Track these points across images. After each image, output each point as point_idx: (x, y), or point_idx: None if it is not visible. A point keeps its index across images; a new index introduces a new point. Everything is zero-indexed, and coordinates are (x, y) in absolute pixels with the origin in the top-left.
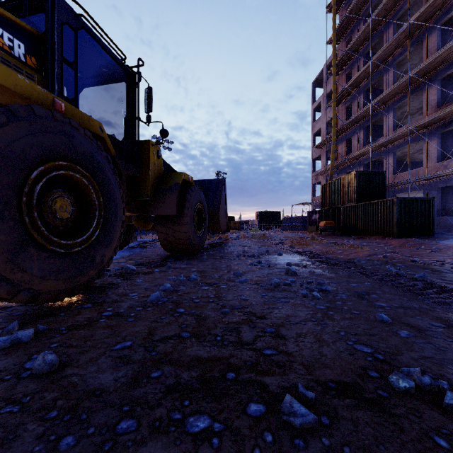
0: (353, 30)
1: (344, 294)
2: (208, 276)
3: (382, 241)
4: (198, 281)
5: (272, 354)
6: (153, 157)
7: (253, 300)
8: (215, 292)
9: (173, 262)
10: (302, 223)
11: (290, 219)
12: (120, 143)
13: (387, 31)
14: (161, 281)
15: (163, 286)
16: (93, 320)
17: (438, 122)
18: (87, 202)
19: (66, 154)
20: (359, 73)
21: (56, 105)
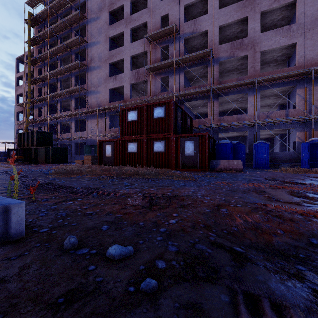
0: (42, 46)
1: None
2: None
3: (40, 165)
4: None
5: None
6: None
7: None
8: None
9: None
10: (4, 156)
11: None
12: None
13: (58, 62)
14: None
15: None
16: None
17: (75, 116)
18: None
19: None
20: (44, 75)
21: None
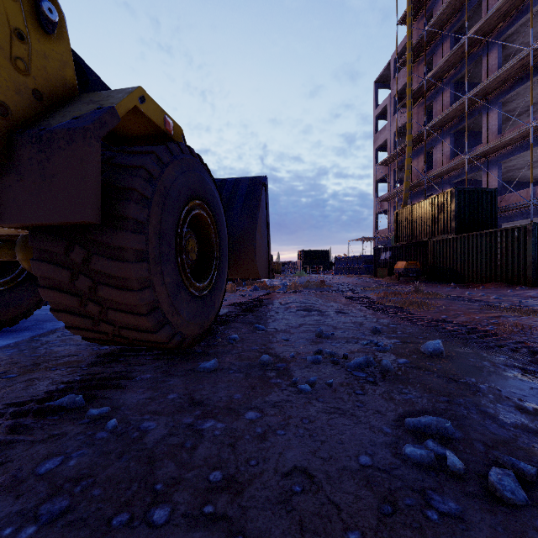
0: (435, 3)
1: None
2: None
3: (525, 293)
4: None
5: None
6: (10, 5)
7: None
8: None
9: (72, 413)
10: (364, 264)
11: (347, 259)
12: None
13: None
14: None
15: None
16: None
17: None
18: None
19: None
20: (448, 57)
21: None
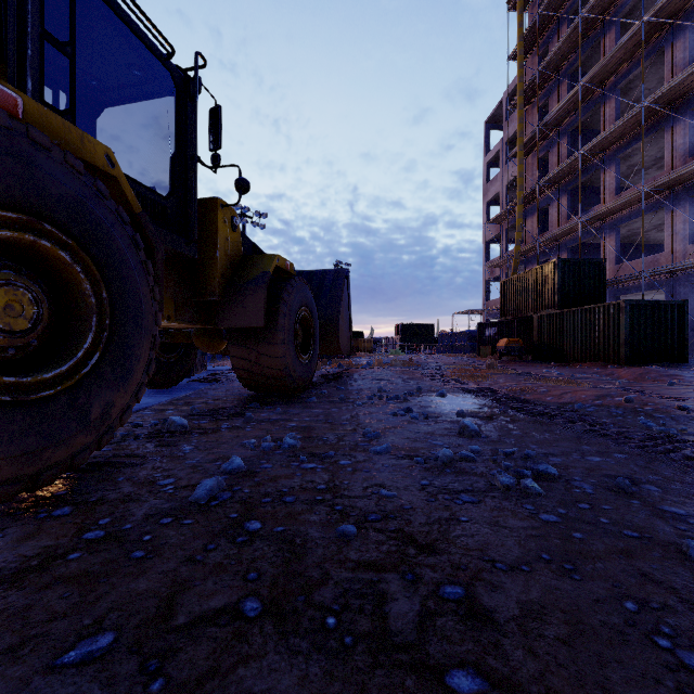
0: (550, 38)
1: (585, 481)
2: (317, 438)
3: (604, 371)
4: (297, 449)
5: (474, 690)
6: (225, 227)
7: (404, 497)
8: (328, 477)
9: (258, 409)
10: (469, 341)
11: (450, 335)
12: (163, 199)
13: (606, 36)
14: (229, 449)
15: (227, 462)
16: (55, 554)
17: (691, 180)
18: (75, 300)
19: (15, 196)
20: (561, 105)
21: (0, 99)
